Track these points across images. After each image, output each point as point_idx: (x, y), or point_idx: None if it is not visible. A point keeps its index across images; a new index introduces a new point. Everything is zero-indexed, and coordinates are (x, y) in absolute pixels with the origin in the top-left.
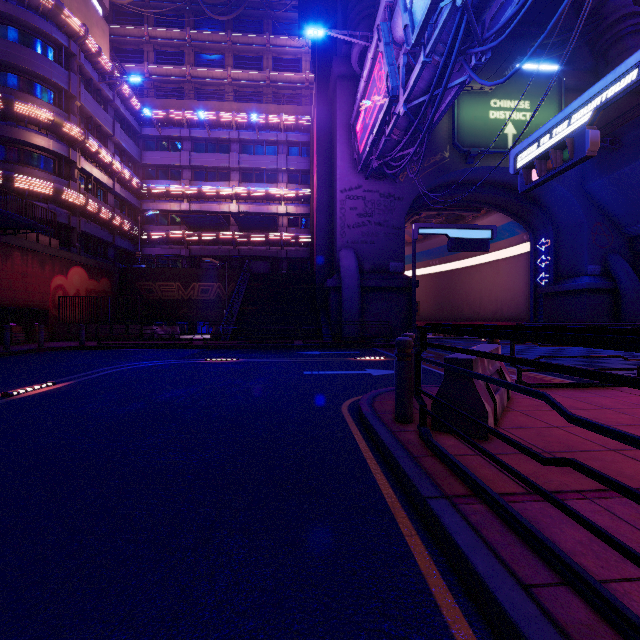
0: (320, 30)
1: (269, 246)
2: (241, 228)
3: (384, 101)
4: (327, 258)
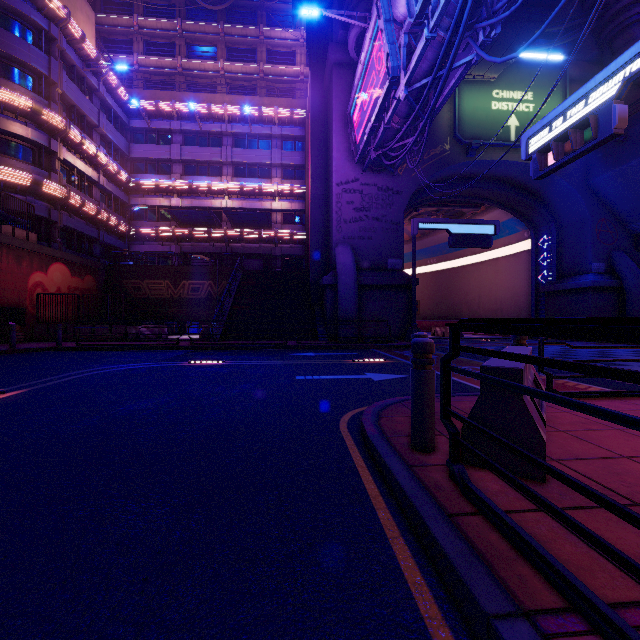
0: (315, 9)
1: (263, 243)
2: (233, 224)
3: (383, 84)
4: (322, 255)
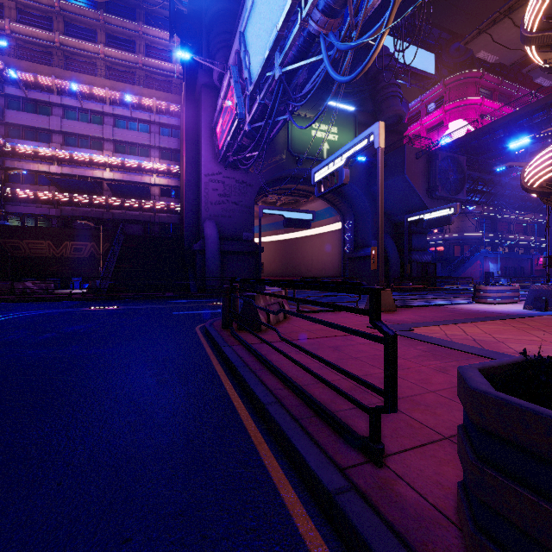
0: (187, 54)
1: (142, 211)
2: (115, 194)
3: (235, 119)
4: (194, 226)
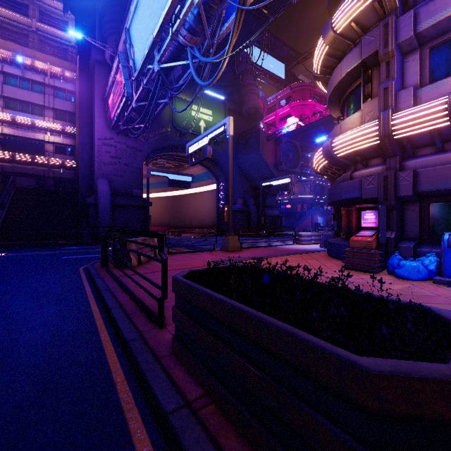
0: (79, 34)
1: (36, 166)
2: (5, 147)
3: (124, 96)
4: (88, 182)
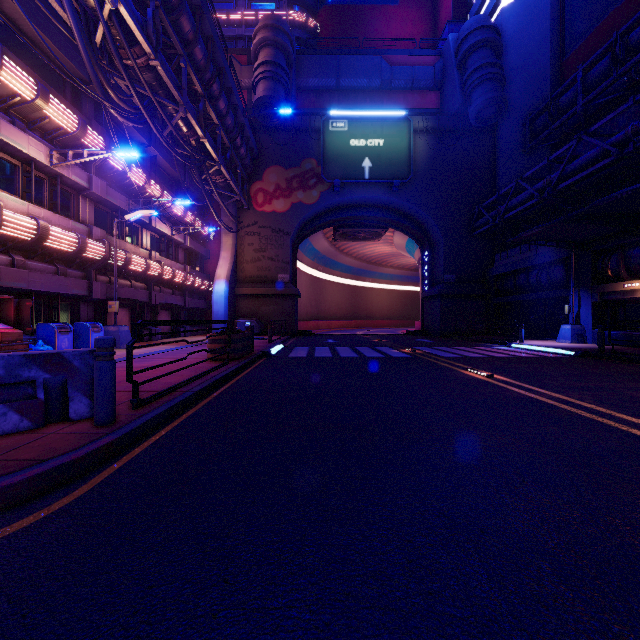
0: None
1: None
2: None
3: None
4: None
